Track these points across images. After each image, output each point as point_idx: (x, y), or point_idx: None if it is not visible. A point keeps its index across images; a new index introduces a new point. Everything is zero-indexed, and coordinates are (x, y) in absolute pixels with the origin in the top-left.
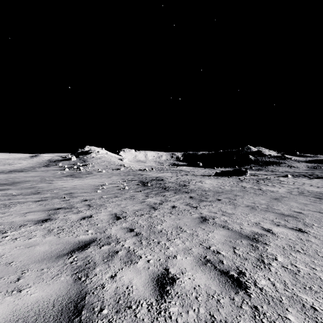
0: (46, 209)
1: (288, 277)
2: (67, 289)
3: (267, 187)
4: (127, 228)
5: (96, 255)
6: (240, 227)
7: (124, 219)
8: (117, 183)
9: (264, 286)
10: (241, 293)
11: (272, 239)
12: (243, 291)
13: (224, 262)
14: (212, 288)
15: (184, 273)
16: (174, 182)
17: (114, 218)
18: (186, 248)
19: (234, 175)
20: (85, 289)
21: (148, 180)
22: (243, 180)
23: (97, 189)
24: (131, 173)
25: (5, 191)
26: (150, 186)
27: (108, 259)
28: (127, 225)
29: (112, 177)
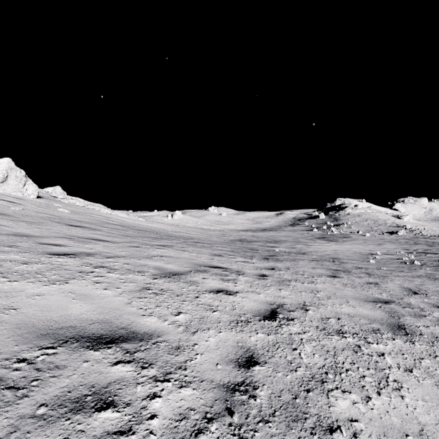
0: (326, 268)
1: None
2: (386, 317)
3: None
4: (432, 304)
5: (400, 310)
6: None
7: (425, 296)
8: (397, 254)
9: None
10: None
11: None
12: None
13: None
14: None
15: None
16: None
17: (409, 291)
18: None
19: None
20: (401, 322)
21: None
22: None
23: (367, 258)
24: (421, 240)
25: (277, 248)
26: None
27: (415, 316)
28: (431, 301)
29: (384, 245)
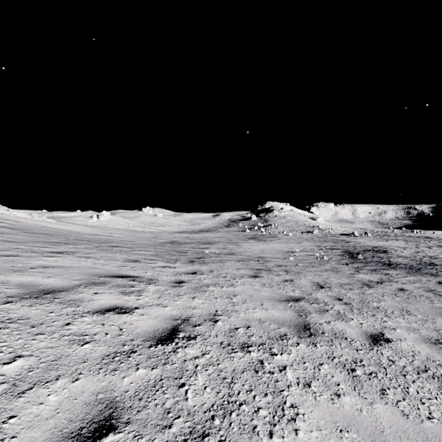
0: (250, 268)
1: None
2: (295, 318)
3: None
4: (334, 297)
5: (308, 307)
6: None
7: (329, 289)
8: (311, 251)
9: None
10: None
11: None
12: None
13: None
14: (436, 358)
15: (402, 341)
16: (409, 257)
17: (317, 286)
18: (411, 327)
19: None
20: (308, 321)
21: (359, 251)
22: None
23: (288, 256)
24: (329, 238)
25: (209, 249)
26: (362, 260)
27: (320, 312)
28: (333, 294)
29: (302, 243)
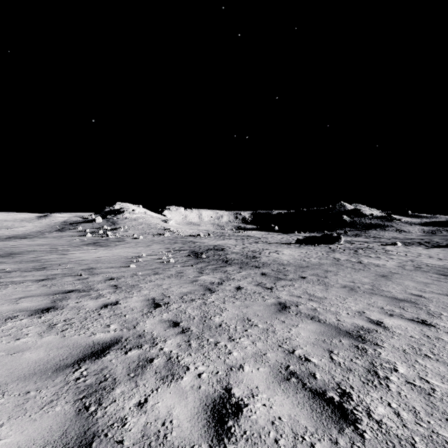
0: (51, 292)
1: (418, 400)
2: (63, 428)
3: (369, 259)
4: (169, 322)
5: (117, 366)
6: (337, 318)
7: (166, 307)
8: (159, 254)
9: (383, 417)
10: (348, 432)
11: (385, 337)
12: (350, 428)
13: (318, 376)
14: (301, 423)
15: (255, 396)
16: (239, 252)
17: (151, 305)
18: (258, 352)
19: (323, 243)
20: (93, 429)
21: (203, 250)
22: (335, 250)
23: (130, 263)
24: (179, 240)
25: None
26: (206, 259)
27: (136, 373)
28: (169, 316)
29: (152, 246)
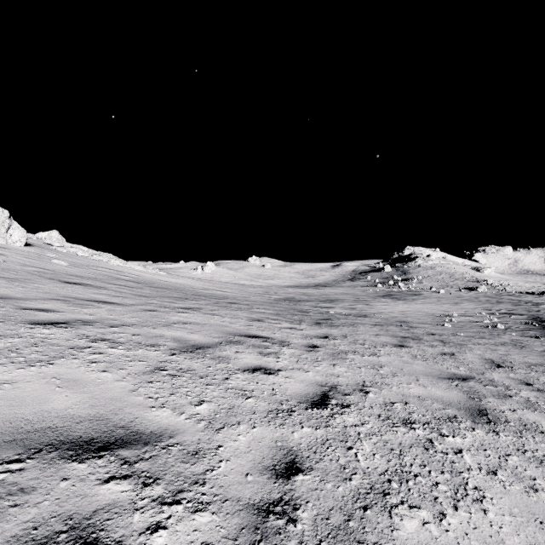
0: (391, 335)
1: None
2: (464, 399)
3: None
4: (519, 380)
5: (481, 389)
6: None
7: (510, 369)
8: (476, 316)
9: None
10: None
11: None
12: None
13: None
14: None
15: None
16: None
17: (491, 364)
18: None
19: None
20: (483, 406)
21: None
22: None
23: (441, 321)
24: (505, 298)
25: (333, 309)
26: None
27: (499, 397)
28: (517, 377)
29: (461, 304)
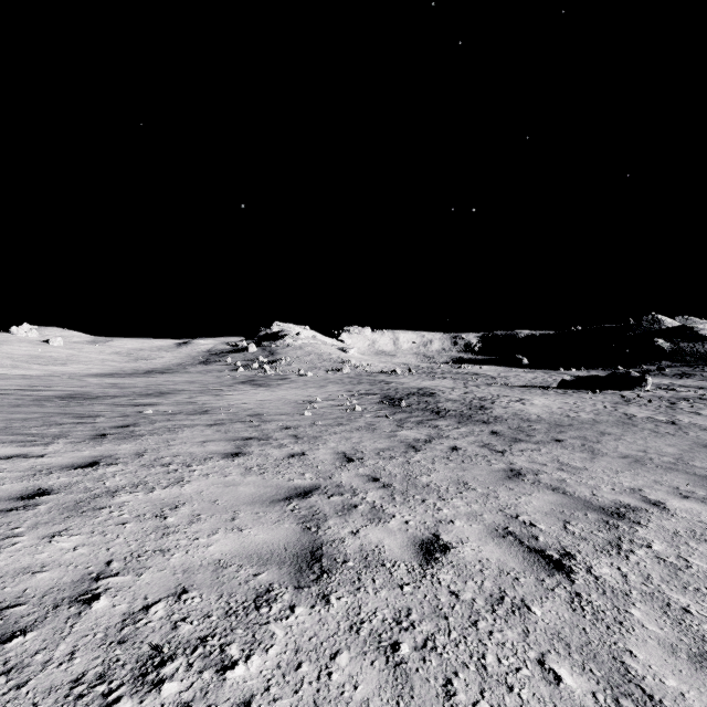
0: (230, 438)
1: (659, 571)
2: (296, 536)
3: (694, 418)
4: (367, 476)
5: (324, 506)
6: (593, 492)
7: (361, 462)
8: (339, 399)
9: (604, 575)
10: (558, 577)
11: (656, 518)
12: (562, 575)
13: (540, 539)
14: (510, 565)
15: (465, 543)
16: (458, 400)
17: (343, 459)
18: (472, 512)
19: (611, 389)
20: (320, 540)
21: (402, 395)
22: (631, 400)
23: (303, 409)
24: (365, 379)
25: (155, 406)
26: (406, 408)
27: (343, 513)
28: (367, 471)
29: (327, 387)
